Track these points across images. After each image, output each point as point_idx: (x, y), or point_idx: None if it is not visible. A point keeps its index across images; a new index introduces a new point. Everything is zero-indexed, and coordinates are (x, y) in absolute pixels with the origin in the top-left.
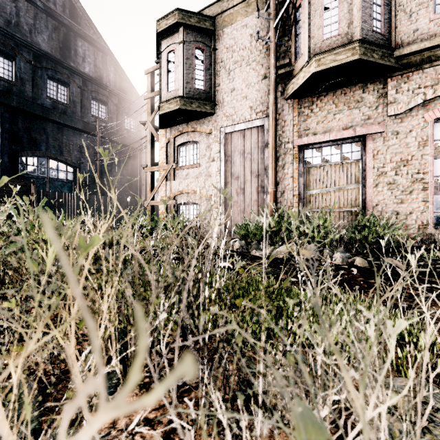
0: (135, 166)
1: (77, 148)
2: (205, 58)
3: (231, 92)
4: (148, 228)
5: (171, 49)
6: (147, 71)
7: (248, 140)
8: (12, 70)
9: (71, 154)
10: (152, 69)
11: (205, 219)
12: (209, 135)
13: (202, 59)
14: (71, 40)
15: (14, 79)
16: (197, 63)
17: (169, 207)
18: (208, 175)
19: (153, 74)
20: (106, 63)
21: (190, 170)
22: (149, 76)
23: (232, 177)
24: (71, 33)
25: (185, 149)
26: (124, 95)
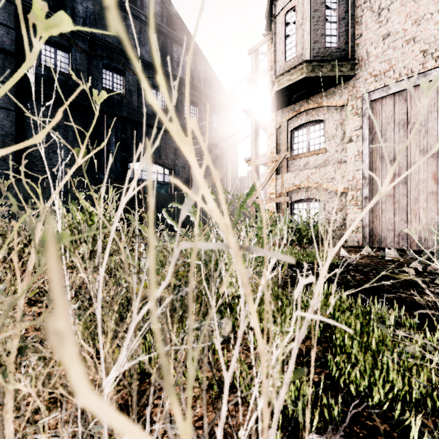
0: (221, 165)
1: (172, 151)
2: (338, 4)
3: (383, 40)
4: (267, 232)
5: (290, 6)
6: (251, 49)
7: (415, 103)
8: (123, 84)
9: (167, 157)
10: (258, 45)
11: (334, 221)
12: (341, 109)
13: (334, 7)
14: (167, 47)
15: (124, 92)
16: (327, 14)
17: (280, 205)
18: (340, 162)
19: (258, 52)
20: (197, 64)
21: (311, 157)
22: (253, 55)
23: (382, 160)
24: (168, 40)
25: (301, 133)
26: (212, 94)
